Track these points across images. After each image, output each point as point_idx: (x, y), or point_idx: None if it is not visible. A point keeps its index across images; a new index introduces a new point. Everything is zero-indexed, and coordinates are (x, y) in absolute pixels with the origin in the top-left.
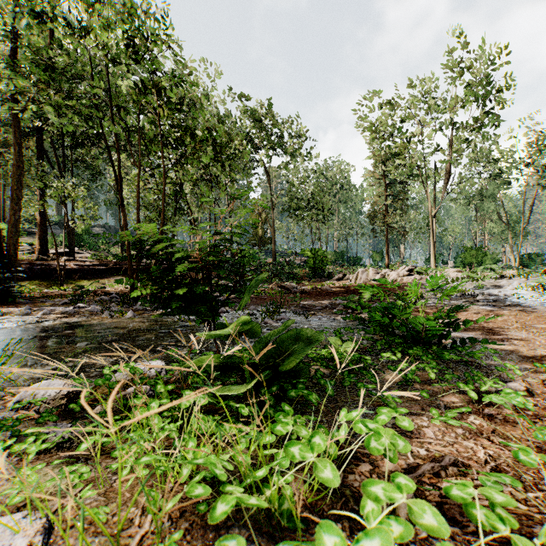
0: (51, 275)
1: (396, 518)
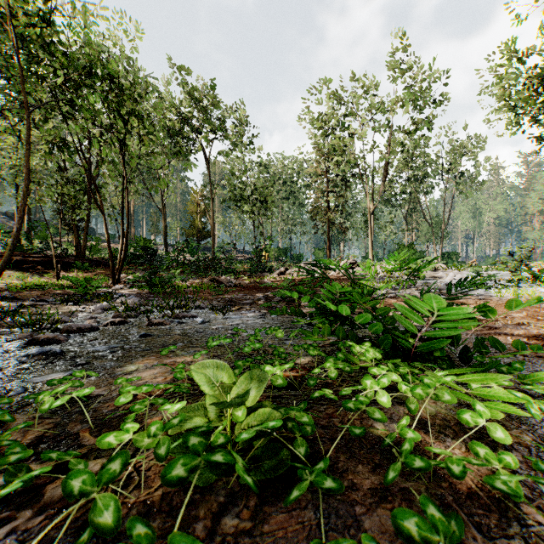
0: None
1: None
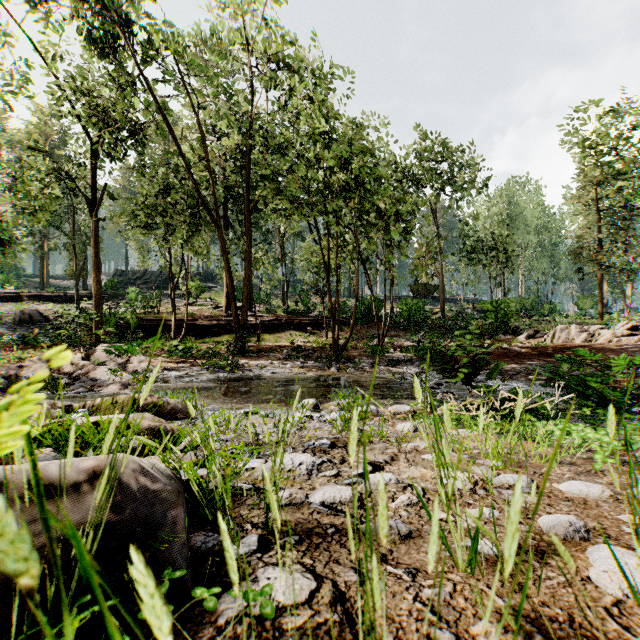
0: None
1: (567, 436)
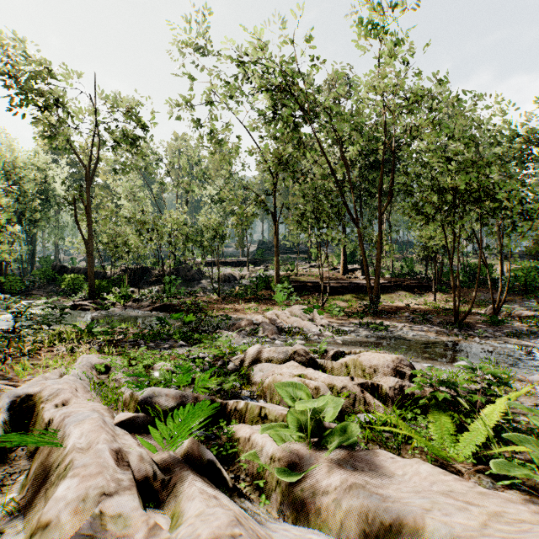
0: (360, 290)
1: None
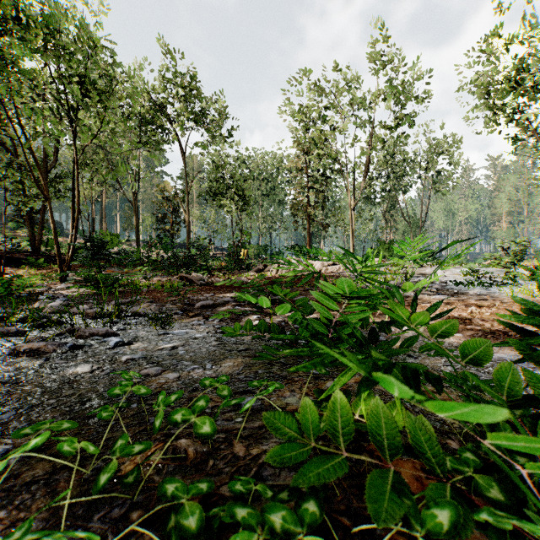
0: None
1: None
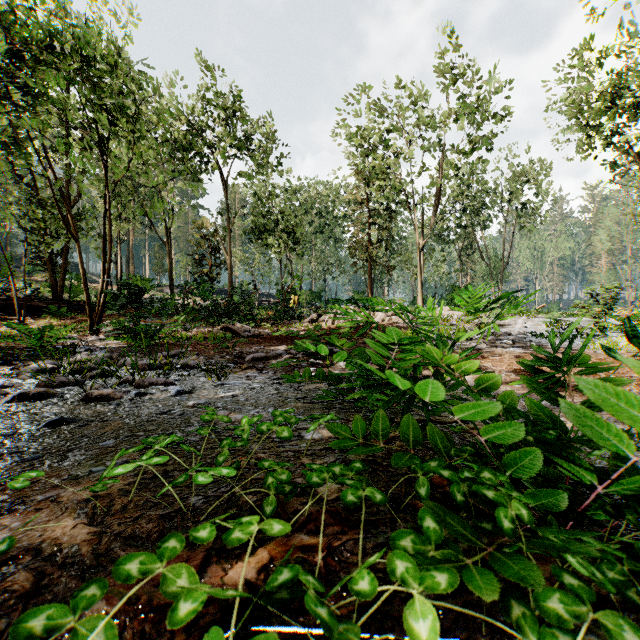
0: None
1: None
